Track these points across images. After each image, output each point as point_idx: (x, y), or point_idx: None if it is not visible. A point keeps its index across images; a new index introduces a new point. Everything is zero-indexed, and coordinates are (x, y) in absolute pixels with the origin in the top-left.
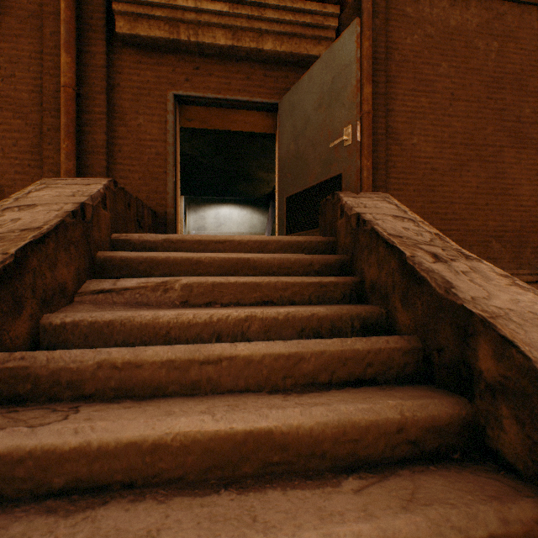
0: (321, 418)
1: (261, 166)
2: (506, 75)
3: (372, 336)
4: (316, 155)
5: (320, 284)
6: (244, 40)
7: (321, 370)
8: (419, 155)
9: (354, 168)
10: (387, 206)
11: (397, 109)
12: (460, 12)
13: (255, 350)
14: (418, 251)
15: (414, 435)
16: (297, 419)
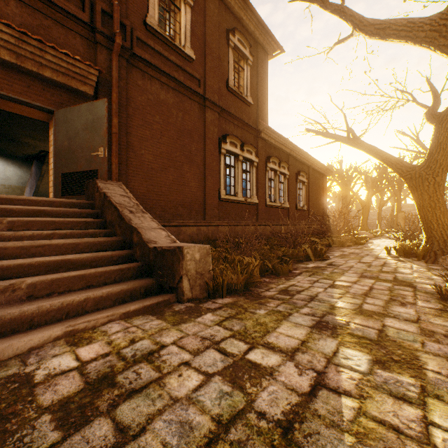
0: (87, 255)
1: (30, 135)
2: (185, 130)
3: (107, 237)
4: (84, 155)
5: (86, 222)
6: (27, 63)
7: (87, 248)
8: (146, 160)
9: (105, 169)
10: (119, 190)
11: (133, 133)
12: (165, 93)
13: (60, 242)
14: (125, 210)
15: (116, 259)
16: (79, 256)
